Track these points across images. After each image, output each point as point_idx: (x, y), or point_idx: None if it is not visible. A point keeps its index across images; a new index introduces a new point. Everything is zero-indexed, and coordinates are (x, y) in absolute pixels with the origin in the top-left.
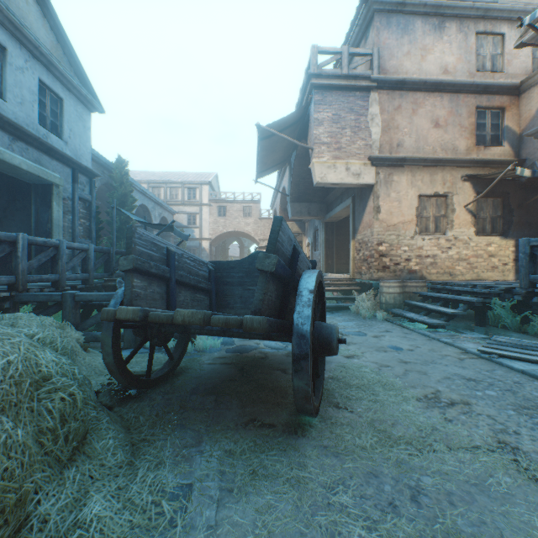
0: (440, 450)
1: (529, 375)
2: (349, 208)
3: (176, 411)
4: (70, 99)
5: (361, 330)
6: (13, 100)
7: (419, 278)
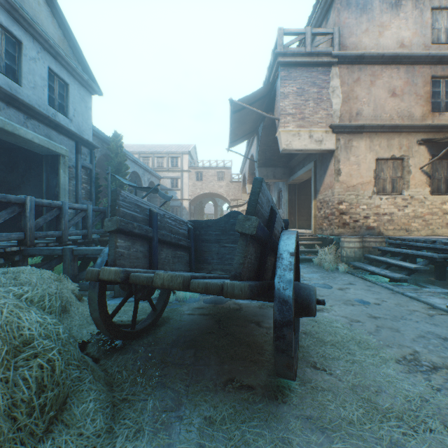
0: (437, 430)
1: None
2: (310, 171)
3: (157, 366)
4: (74, 84)
5: (326, 282)
6: (27, 85)
7: (377, 234)
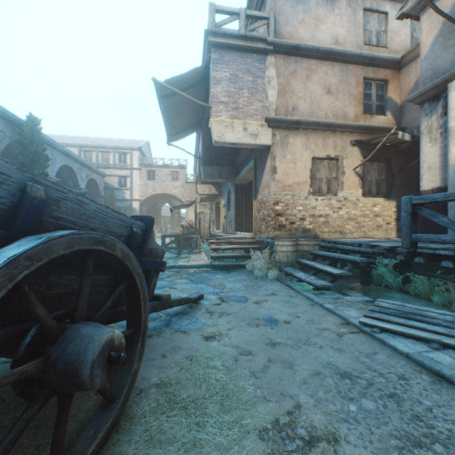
0: None
1: (415, 361)
2: (253, 170)
3: None
4: None
5: (246, 294)
6: None
7: (313, 236)
